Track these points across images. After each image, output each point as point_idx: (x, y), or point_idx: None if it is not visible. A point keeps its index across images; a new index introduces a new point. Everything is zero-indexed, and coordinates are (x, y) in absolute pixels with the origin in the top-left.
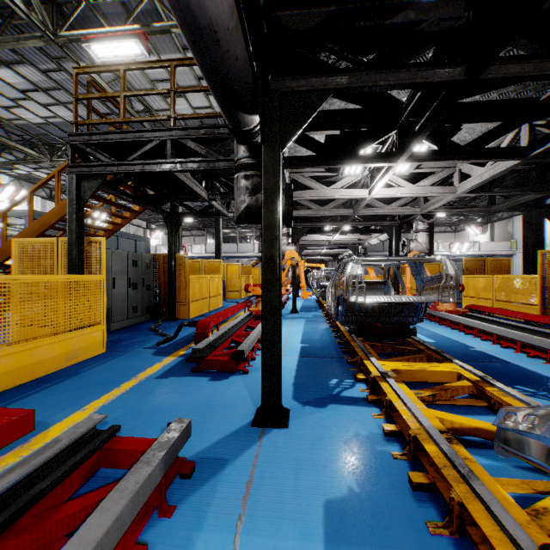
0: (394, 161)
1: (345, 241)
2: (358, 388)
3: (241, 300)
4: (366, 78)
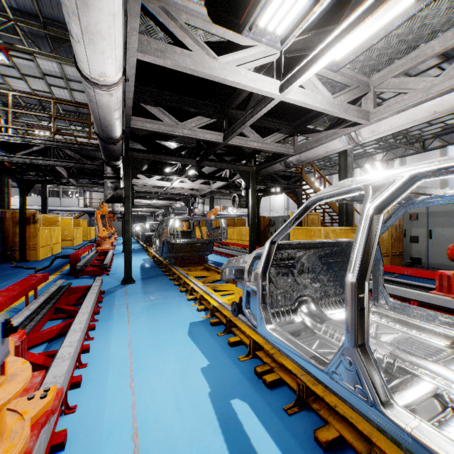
0: (180, 176)
1: (159, 204)
2: (163, 273)
3: (74, 247)
4: (165, 158)
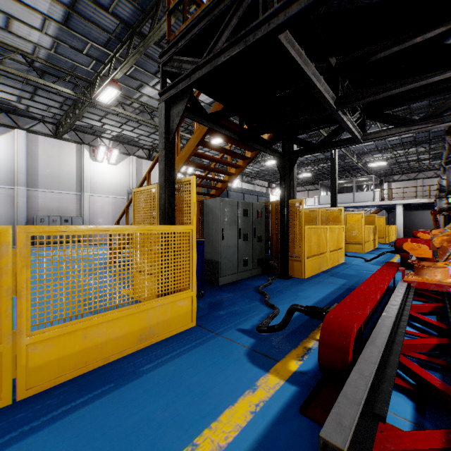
0: None
1: None
2: None
3: (365, 254)
4: None
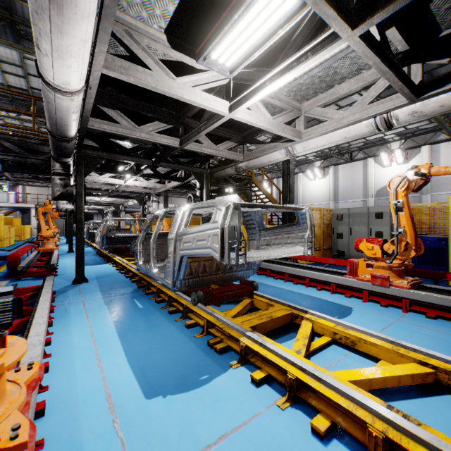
0: (134, 175)
1: (110, 201)
2: (117, 272)
3: (7, 248)
4: (120, 157)
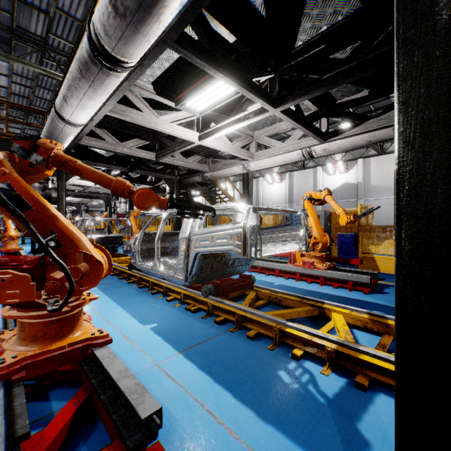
0: None
1: (72, 201)
2: None
3: None
4: (98, 164)
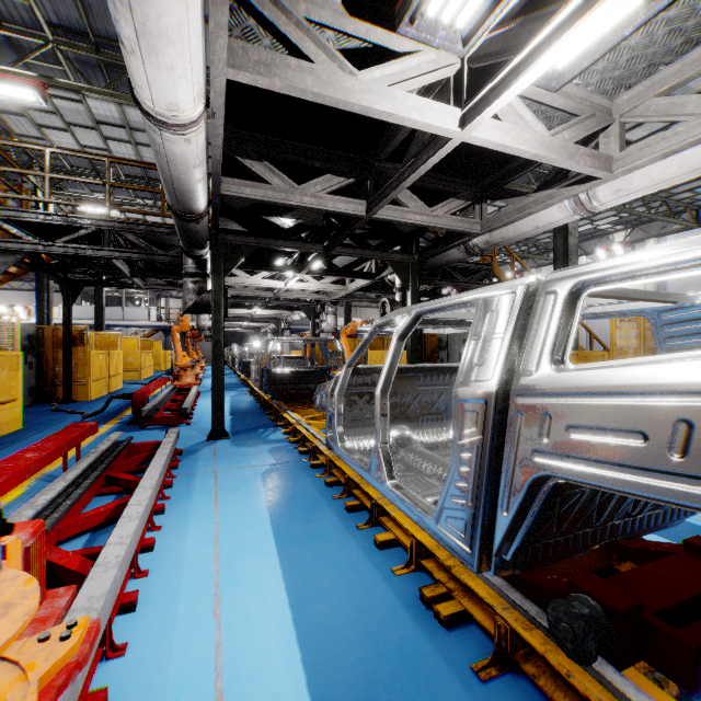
0: (298, 272)
1: (268, 316)
2: (272, 423)
3: (142, 381)
4: (274, 242)
